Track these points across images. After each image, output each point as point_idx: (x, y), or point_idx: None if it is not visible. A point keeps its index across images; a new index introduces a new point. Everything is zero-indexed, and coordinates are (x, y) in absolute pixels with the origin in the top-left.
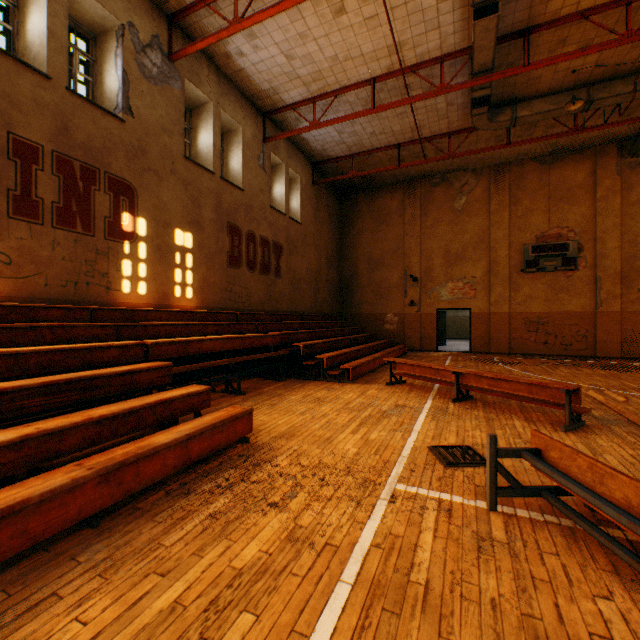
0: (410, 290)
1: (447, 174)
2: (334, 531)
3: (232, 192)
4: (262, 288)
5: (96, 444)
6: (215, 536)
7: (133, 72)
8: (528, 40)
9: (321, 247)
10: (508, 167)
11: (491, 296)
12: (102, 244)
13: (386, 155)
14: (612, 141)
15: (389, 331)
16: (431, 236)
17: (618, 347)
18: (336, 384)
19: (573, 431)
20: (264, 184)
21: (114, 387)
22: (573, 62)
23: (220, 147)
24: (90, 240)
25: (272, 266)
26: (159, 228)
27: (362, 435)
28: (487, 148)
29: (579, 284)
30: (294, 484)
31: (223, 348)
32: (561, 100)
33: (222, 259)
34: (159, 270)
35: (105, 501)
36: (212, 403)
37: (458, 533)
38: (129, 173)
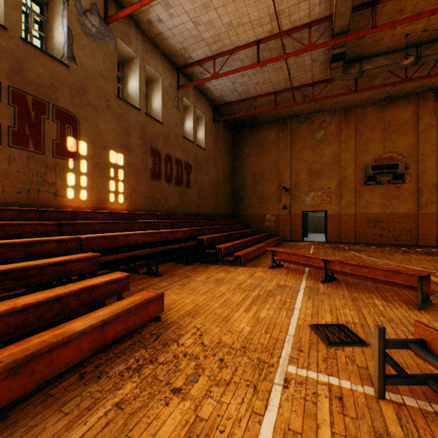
0: (283, 197)
1: (310, 114)
2: (233, 426)
3: (154, 124)
4: (176, 196)
5: (20, 330)
6: (116, 433)
7: (76, 30)
8: (375, 9)
9: (219, 167)
10: (354, 109)
11: (342, 202)
12: (50, 160)
13: (266, 100)
14: (430, 89)
15: (268, 227)
16: (298, 159)
17: (434, 239)
18: (231, 267)
19: (424, 309)
20: (178, 120)
21: (47, 275)
22: (407, 27)
23: (145, 91)
24: (40, 157)
25: (184, 180)
26: (97, 149)
27: (253, 313)
28: (340, 94)
29: (406, 193)
30: (196, 366)
31: (145, 241)
32: (397, 57)
33: (146, 174)
34: (97, 181)
35: (14, 393)
36: (135, 284)
37: (355, 428)
38: (73, 107)
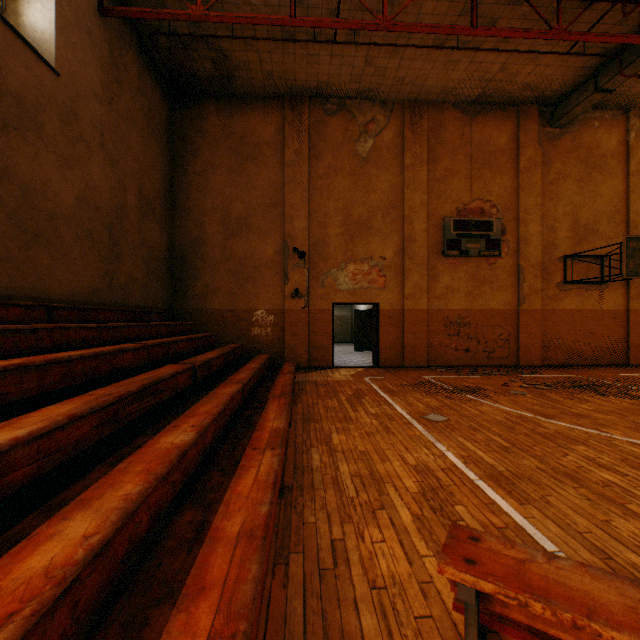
0: (294, 272)
1: (348, 100)
2: None
3: None
4: None
5: None
6: None
7: None
8: None
9: (126, 167)
10: (427, 108)
11: (406, 286)
12: None
13: (266, 6)
14: (537, 101)
15: (260, 338)
16: (325, 191)
17: (540, 353)
18: None
19: None
20: None
21: None
22: None
23: None
24: None
25: None
26: None
27: None
28: (444, 26)
29: (502, 275)
30: None
31: None
32: None
33: None
34: None
35: None
36: None
37: None
38: None
